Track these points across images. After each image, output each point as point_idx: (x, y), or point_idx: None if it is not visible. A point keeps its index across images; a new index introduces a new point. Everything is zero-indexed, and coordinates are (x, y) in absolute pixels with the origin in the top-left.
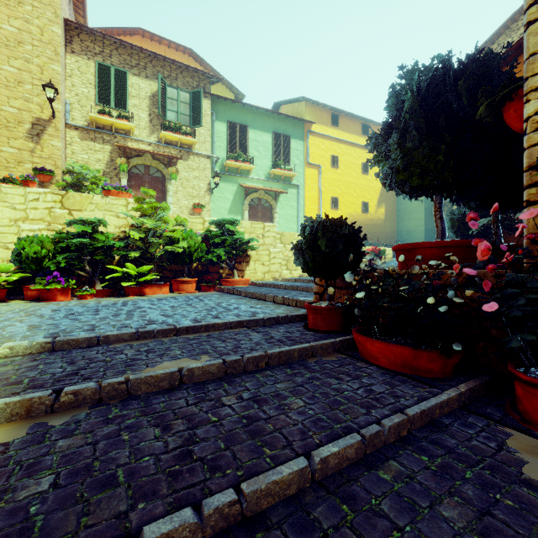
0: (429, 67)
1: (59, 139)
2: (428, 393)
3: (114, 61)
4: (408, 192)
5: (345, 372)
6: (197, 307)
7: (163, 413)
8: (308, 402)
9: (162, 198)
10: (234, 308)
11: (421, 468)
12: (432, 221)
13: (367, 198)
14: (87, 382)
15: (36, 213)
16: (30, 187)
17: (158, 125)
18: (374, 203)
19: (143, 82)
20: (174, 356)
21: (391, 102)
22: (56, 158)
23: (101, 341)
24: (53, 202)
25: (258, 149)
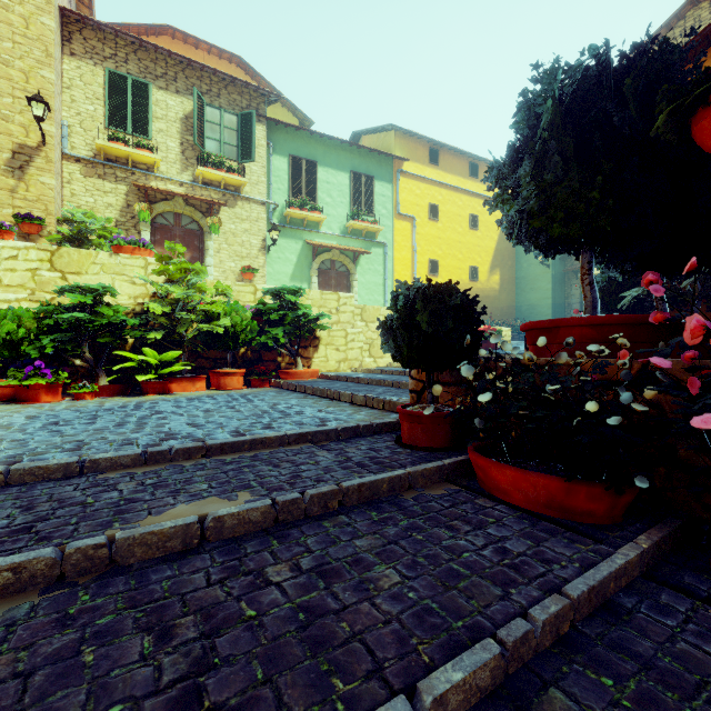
0: (577, 65)
1: (52, 174)
2: (594, 554)
3: (132, 69)
4: (543, 246)
5: (462, 517)
6: (242, 411)
7: (164, 601)
8: (407, 574)
9: (199, 259)
10: (296, 412)
11: (605, 704)
12: (561, 292)
13: (477, 262)
14: (42, 545)
15: (13, 276)
16: (5, 240)
17: (193, 159)
18: (486, 269)
19: (172, 99)
20: (196, 493)
21: (520, 116)
22: (48, 201)
23: (86, 469)
24: (38, 261)
25: (331, 193)
